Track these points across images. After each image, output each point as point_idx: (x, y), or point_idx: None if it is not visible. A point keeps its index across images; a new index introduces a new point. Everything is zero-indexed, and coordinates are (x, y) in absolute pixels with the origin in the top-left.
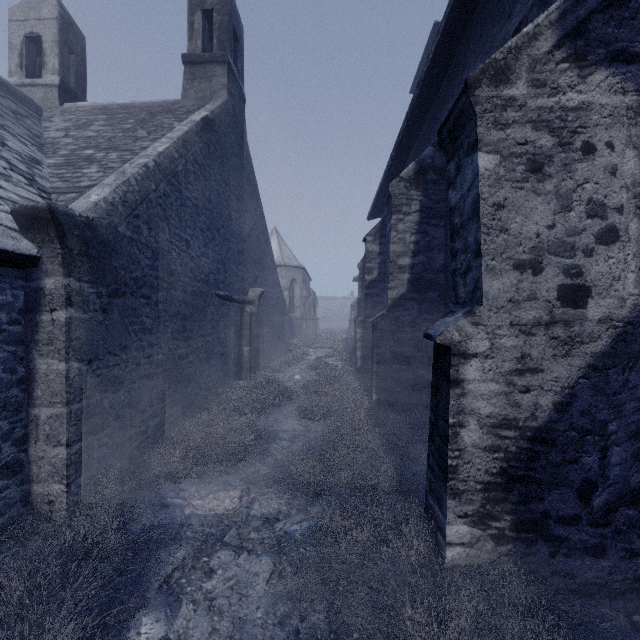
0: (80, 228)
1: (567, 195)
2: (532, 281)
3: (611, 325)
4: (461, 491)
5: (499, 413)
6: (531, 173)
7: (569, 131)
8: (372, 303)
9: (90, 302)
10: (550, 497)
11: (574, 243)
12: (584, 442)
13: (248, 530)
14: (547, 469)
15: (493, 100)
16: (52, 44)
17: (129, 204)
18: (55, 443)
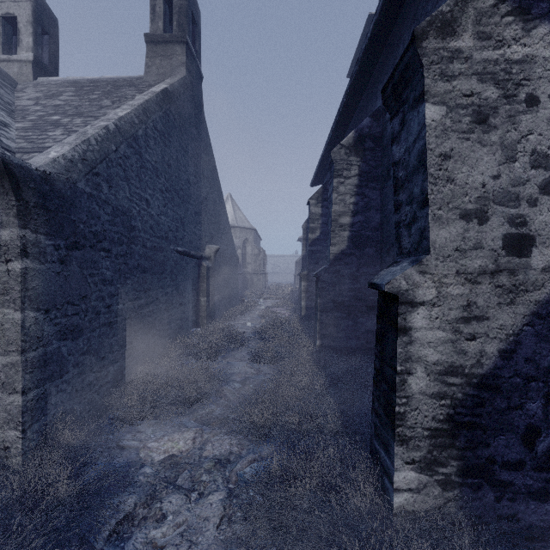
0: (36, 181)
1: (512, 146)
2: (478, 230)
3: None
4: (408, 438)
5: (446, 360)
6: (477, 124)
7: (513, 83)
8: (315, 259)
9: (47, 253)
10: (495, 443)
11: (519, 193)
12: (528, 388)
13: (200, 472)
14: (492, 415)
15: (440, 52)
16: (26, 24)
17: (88, 162)
18: (10, 390)
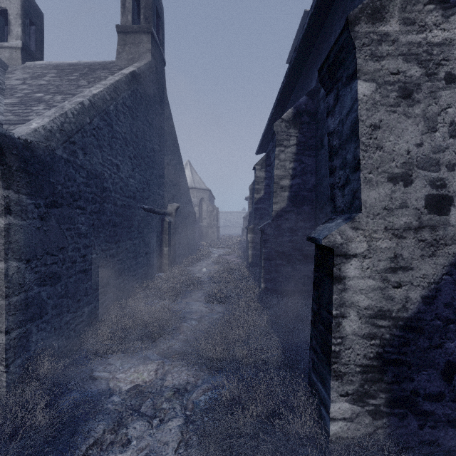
0: (18, 148)
1: (433, 118)
2: (403, 191)
3: None
4: (343, 373)
5: (375, 305)
6: (402, 99)
7: (434, 63)
8: (260, 215)
9: (28, 211)
10: (419, 377)
11: (439, 159)
12: (447, 330)
13: (161, 400)
14: (416, 353)
15: (370, 35)
16: (16, 16)
17: (66, 132)
18: None
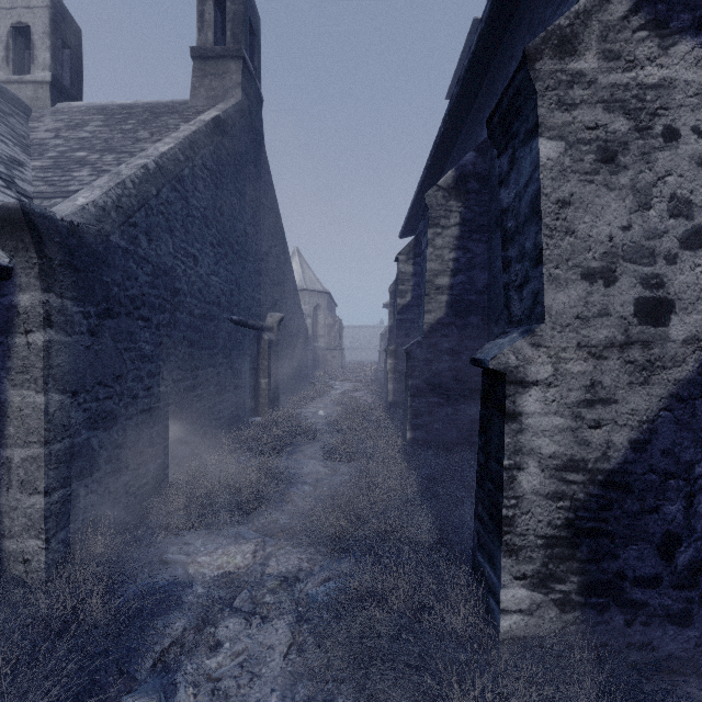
0: (62, 234)
1: (646, 190)
2: (604, 293)
3: (698, 346)
4: (518, 547)
5: (564, 453)
6: (602, 163)
7: (648, 113)
8: (405, 330)
9: (75, 323)
10: (625, 554)
11: (654, 248)
12: (666, 487)
13: (262, 592)
14: (622, 520)
15: (557, 75)
16: (43, 36)
17: (124, 210)
18: (31, 490)
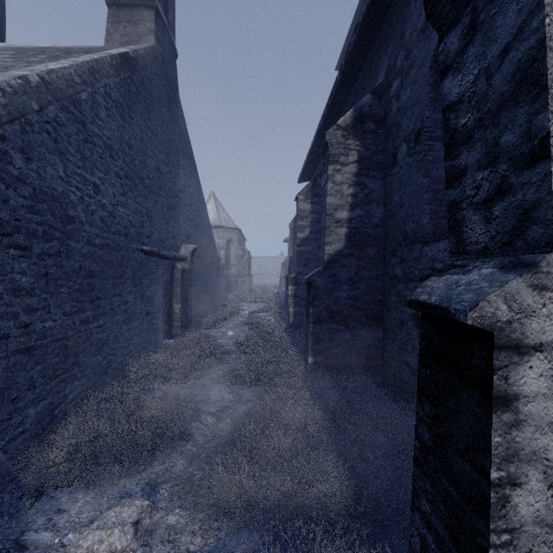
0: None
1: None
2: None
3: None
4: None
5: None
6: None
7: None
8: (304, 260)
9: None
10: None
11: None
12: None
13: None
14: None
15: None
16: None
17: None
18: None
